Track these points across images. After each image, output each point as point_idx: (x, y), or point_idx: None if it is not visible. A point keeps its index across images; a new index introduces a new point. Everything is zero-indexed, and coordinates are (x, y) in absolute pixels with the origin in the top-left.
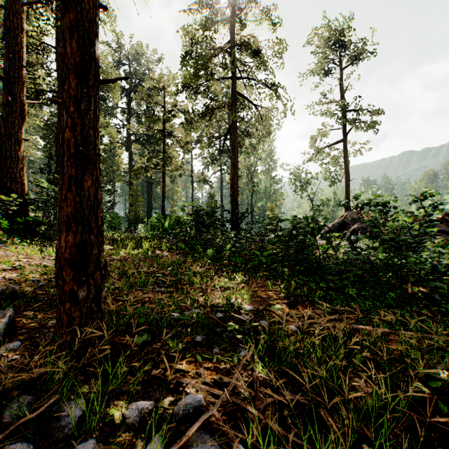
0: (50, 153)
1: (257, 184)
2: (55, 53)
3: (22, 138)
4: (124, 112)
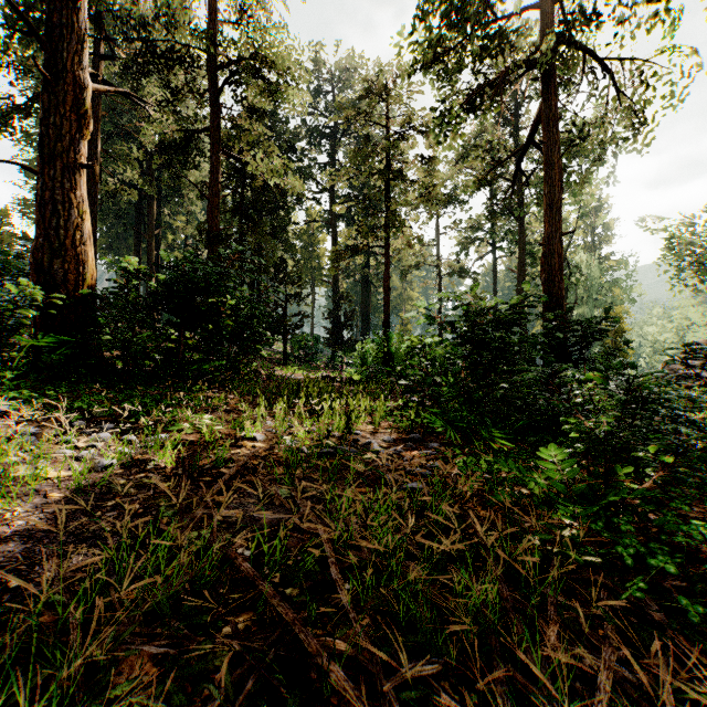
0: (199, 233)
1: (578, 268)
2: (206, 60)
3: (79, 163)
4: (325, 167)
